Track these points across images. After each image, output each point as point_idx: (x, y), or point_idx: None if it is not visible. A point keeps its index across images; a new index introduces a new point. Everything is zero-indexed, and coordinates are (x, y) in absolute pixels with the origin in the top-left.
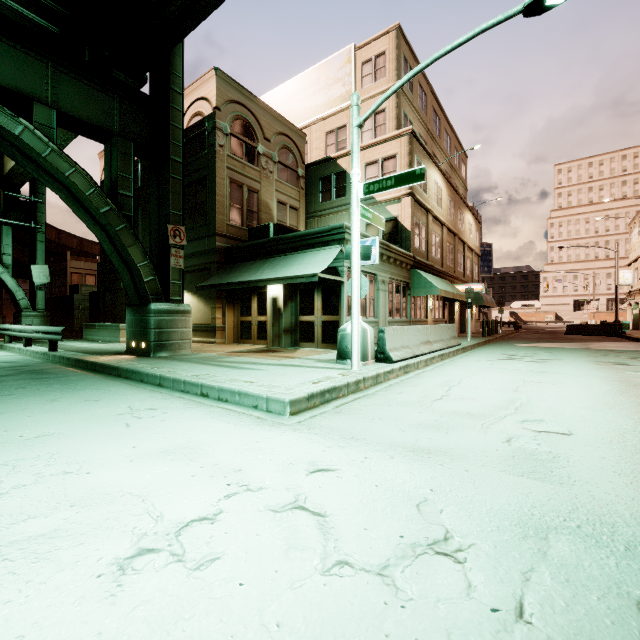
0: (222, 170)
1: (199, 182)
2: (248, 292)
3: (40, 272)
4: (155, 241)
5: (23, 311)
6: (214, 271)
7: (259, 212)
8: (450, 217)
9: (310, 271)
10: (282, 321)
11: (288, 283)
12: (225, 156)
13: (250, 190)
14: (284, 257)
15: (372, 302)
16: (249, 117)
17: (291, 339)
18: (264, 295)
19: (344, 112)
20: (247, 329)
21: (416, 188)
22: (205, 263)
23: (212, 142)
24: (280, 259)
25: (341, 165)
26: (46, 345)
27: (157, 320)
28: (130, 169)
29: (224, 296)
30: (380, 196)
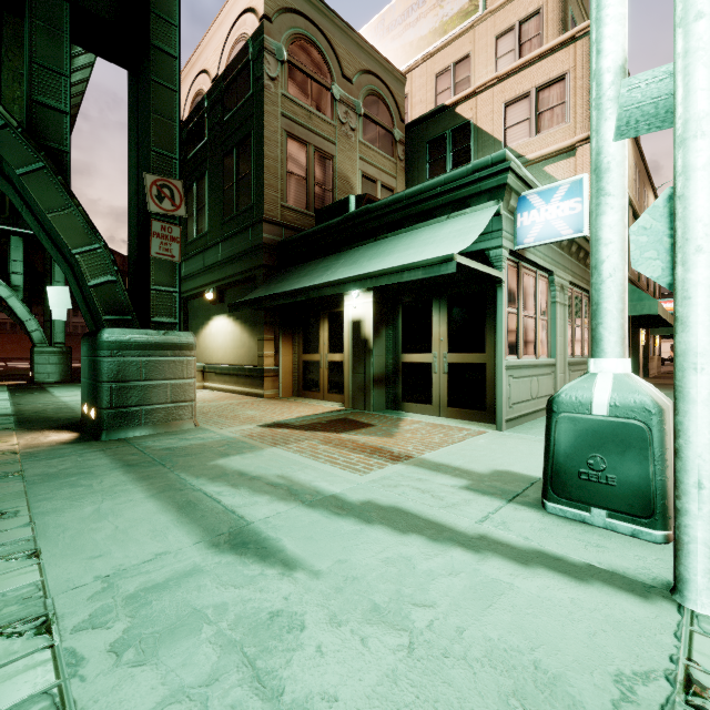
0: (274, 118)
1: (241, 144)
2: (314, 313)
3: (58, 296)
4: (134, 214)
5: (36, 346)
6: (260, 280)
7: (334, 190)
8: (635, 194)
9: (432, 255)
10: (370, 363)
11: (381, 293)
12: (279, 96)
13: (320, 154)
14: (374, 243)
15: (544, 326)
16: (318, 39)
17: (386, 395)
18: (339, 317)
19: (465, 35)
20: (313, 374)
21: None
22: (248, 269)
23: (258, 74)
24: (366, 248)
25: (462, 114)
26: (24, 396)
27: (115, 364)
28: (63, 56)
29: (278, 321)
30: (533, 151)
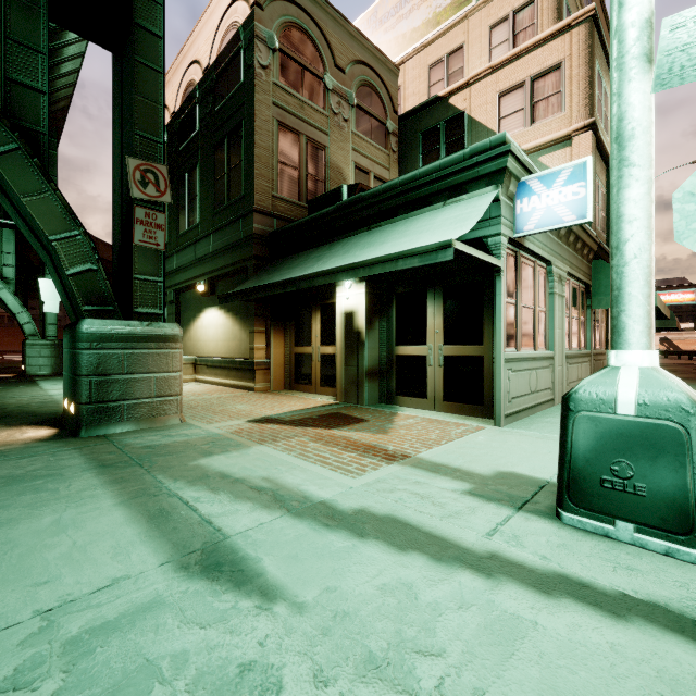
0: (265, 107)
1: (232, 134)
2: (306, 305)
3: (51, 288)
4: (118, 201)
5: (27, 339)
6: (251, 271)
7: (327, 181)
8: None
9: (429, 241)
10: (363, 355)
11: (374, 284)
12: (270, 85)
13: (312, 145)
14: (367, 232)
15: (542, 318)
16: (310, 28)
17: (380, 389)
18: (332, 309)
19: (459, 26)
20: (304, 367)
21: (597, 120)
22: (239, 260)
23: (249, 62)
24: (359, 237)
25: (456, 105)
26: (12, 389)
27: (95, 356)
28: (40, 33)
29: (269, 313)
30: (528, 141)
